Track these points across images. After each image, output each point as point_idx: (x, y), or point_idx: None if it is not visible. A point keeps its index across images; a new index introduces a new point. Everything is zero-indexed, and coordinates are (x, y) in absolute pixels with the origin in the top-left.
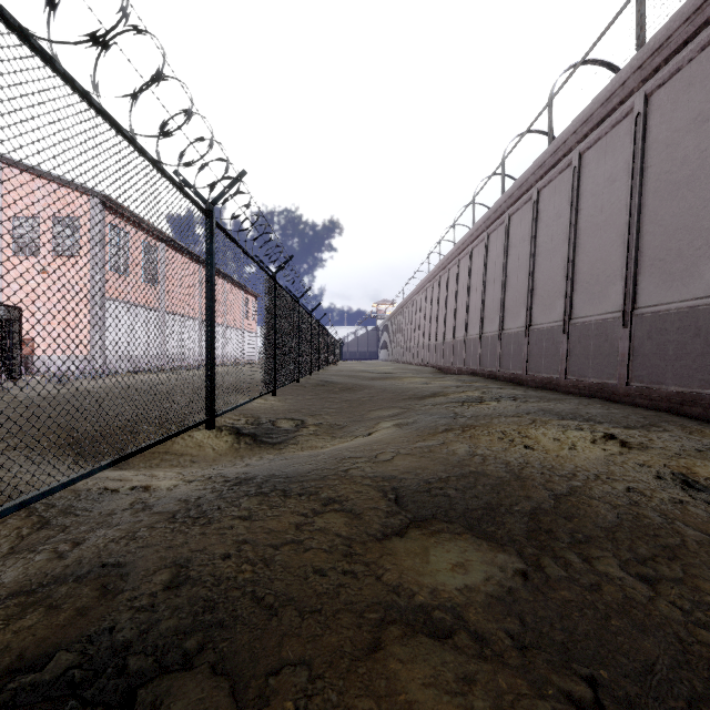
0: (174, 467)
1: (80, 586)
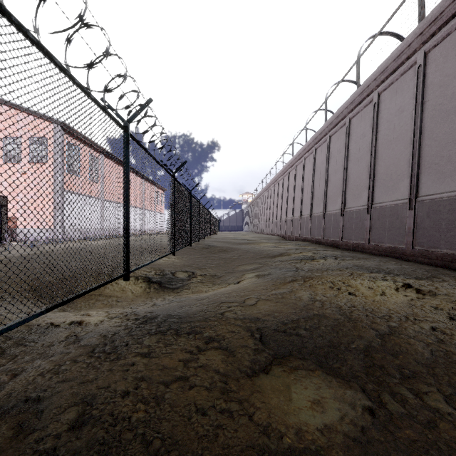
0: (105, 305)
1: (0, 423)
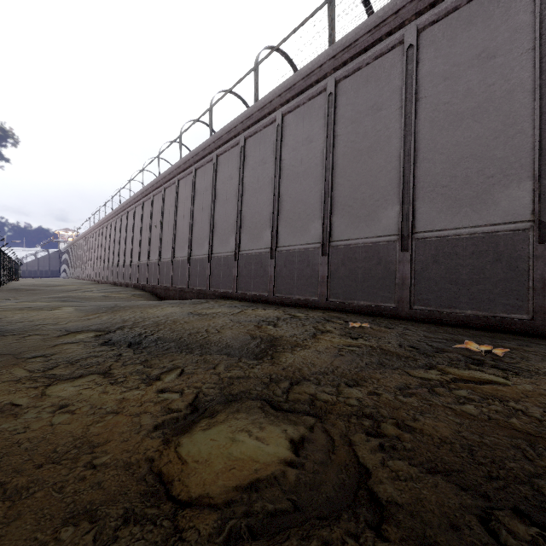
0: None
1: None
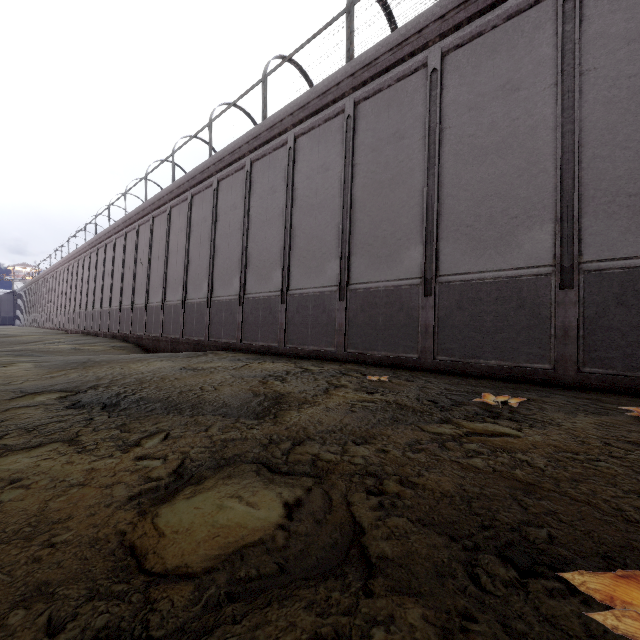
0: None
1: None
